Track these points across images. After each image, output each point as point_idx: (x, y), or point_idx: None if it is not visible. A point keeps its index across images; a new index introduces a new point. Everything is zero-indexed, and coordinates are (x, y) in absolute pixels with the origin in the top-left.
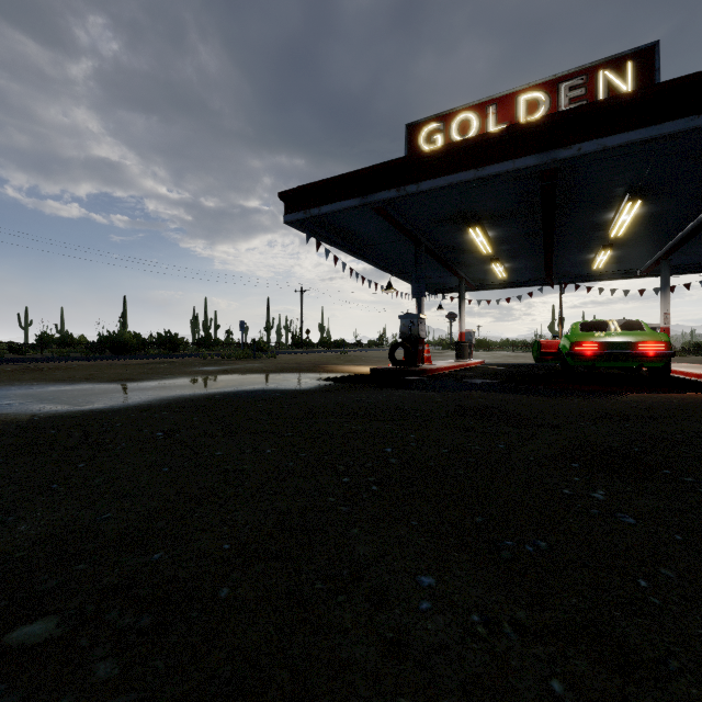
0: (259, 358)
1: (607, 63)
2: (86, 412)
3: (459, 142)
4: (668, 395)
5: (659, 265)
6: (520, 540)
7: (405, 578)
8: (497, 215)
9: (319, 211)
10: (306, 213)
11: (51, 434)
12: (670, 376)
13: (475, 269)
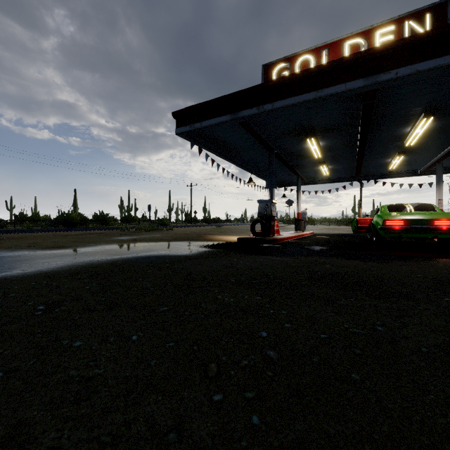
0: (161, 230)
1: (410, 15)
2: None
3: (303, 71)
4: None
5: (433, 167)
6: None
7: None
8: (327, 129)
9: (201, 125)
10: (191, 126)
11: None
12: None
13: (308, 169)
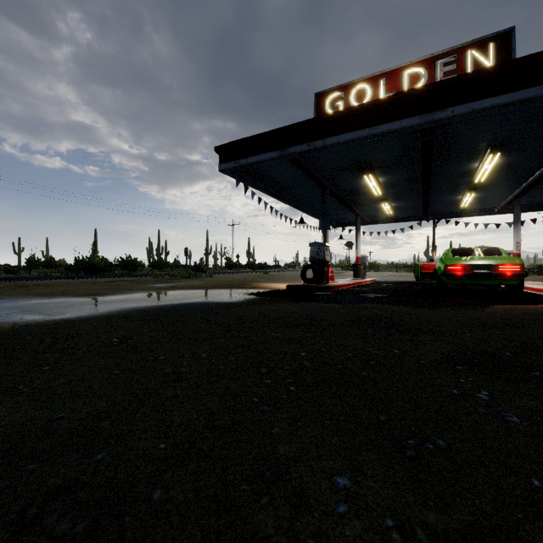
0: (199, 277)
1: (473, 44)
2: (57, 321)
3: (357, 106)
4: (524, 307)
5: (512, 205)
6: (421, 438)
7: (322, 479)
8: (386, 165)
9: (246, 161)
10: (236, 163)
11: (26, 340)
12: (522, 291)
13: (368, 207)
